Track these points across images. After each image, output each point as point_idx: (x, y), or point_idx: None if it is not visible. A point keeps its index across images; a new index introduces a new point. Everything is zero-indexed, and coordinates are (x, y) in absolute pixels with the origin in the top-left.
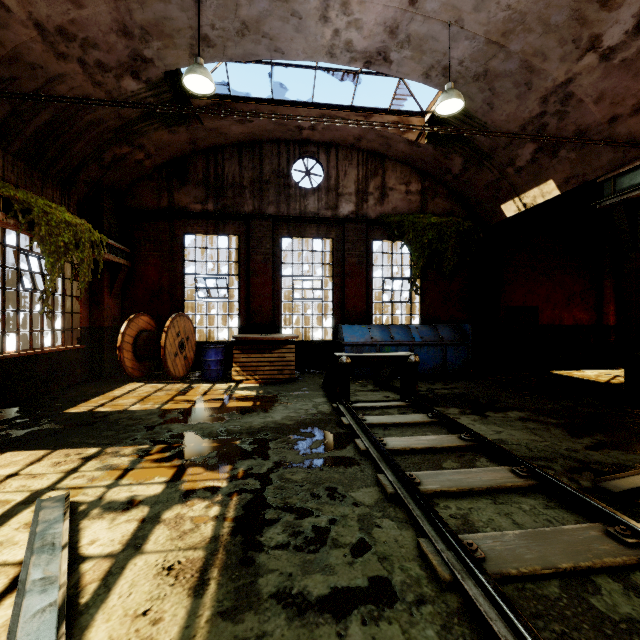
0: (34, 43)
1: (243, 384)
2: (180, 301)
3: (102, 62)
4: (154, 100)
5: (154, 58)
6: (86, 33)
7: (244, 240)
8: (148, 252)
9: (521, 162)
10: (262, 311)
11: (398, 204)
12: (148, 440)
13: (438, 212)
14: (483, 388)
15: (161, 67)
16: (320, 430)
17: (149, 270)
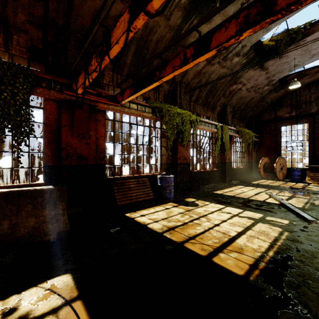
0: (245, 93)
1: (311, 184)
2: (279, 152)
3: (259, 87)
4: (272, 88)
5: (275, 78)
6: (257, 84)
7: (311, 124)
8: (266, 135)
9: None
10: None
11: None
12: (280, 190)
13: None
14: None
15: (277, 79)
16: None
17: (266, 141)
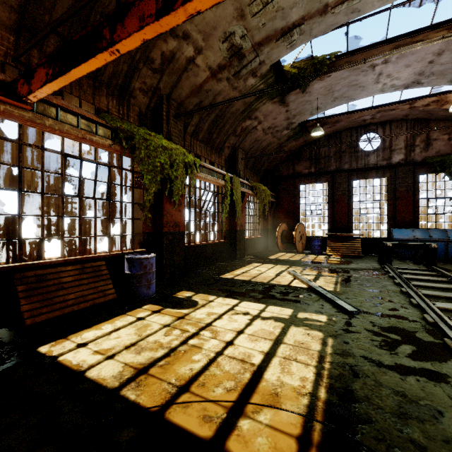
0: (261, 134)
1: (332, 256)
2: (298, 217)
3: (277, 130)
4: (292, 133)
5: (295, 121)
6: (275, 125)
7: (330, 184)
8: (283, 195)
9: None
10: (341, 221)
11: (441, 148)
12: (303, 266)
13: None
14: None
15: (297, 122)
16: (372, 271)
17: (284, 203)
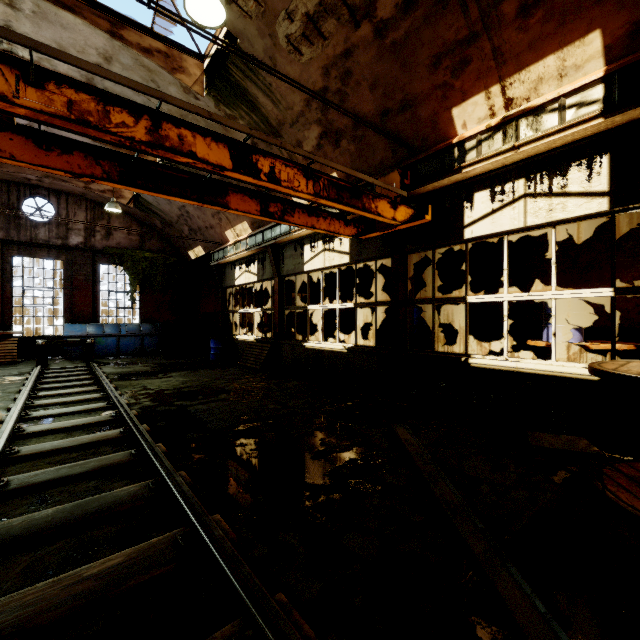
0: None
1: None
2: None
3: None
4: None
5: None
6: None
7: None
8: None
9: (186, 233)
10: None
11: (122, 241)
12: None
13: (154, 249)
14: (154, 358)
15: None
16: (12, 377)
17: None
